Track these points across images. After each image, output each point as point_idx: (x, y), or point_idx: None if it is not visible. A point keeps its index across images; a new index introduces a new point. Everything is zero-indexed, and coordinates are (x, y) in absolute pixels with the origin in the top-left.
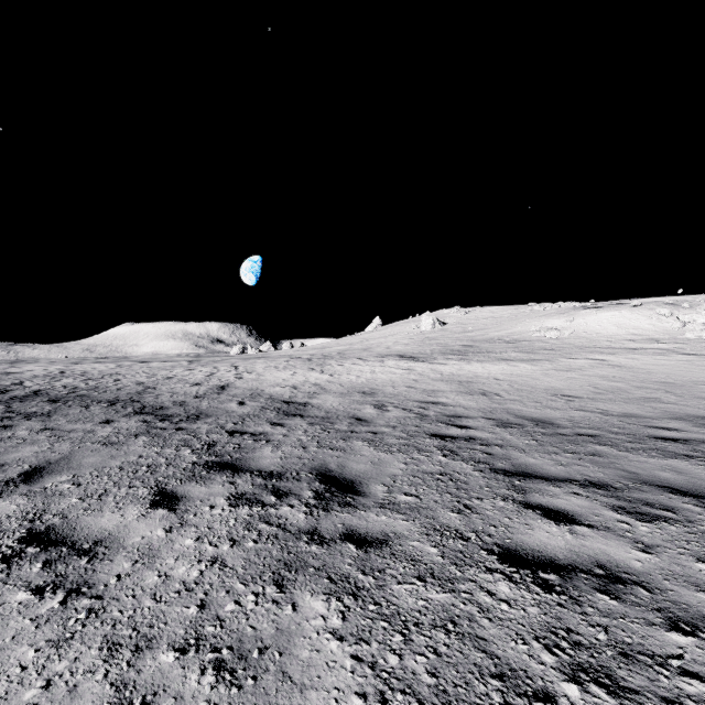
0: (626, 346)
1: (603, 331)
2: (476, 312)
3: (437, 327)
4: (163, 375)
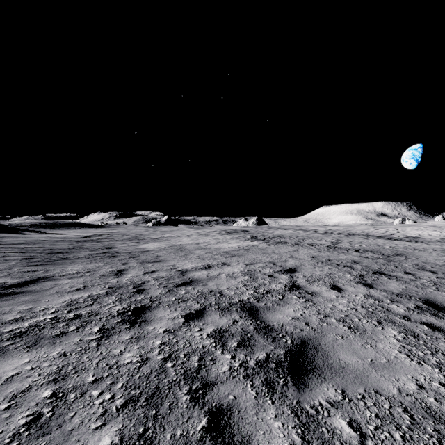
0: None
1: None
2: None
3: None
4: (367, 231)
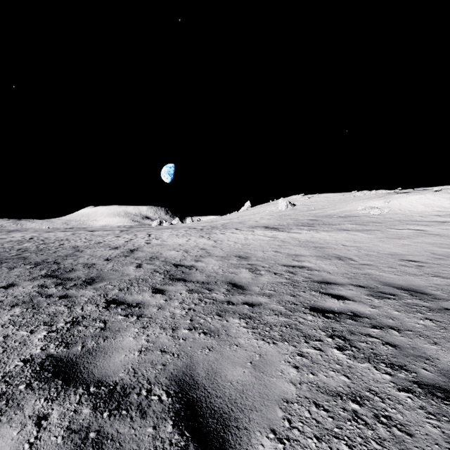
0: (435, 220)
1: (413, 209)
2: (315, 197)
3: (289, 207)
4: (96, 240)
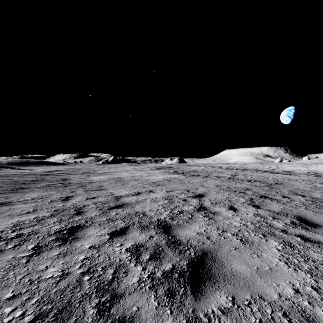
0: None
1: None
2: None
3: None
4: (256, 167)
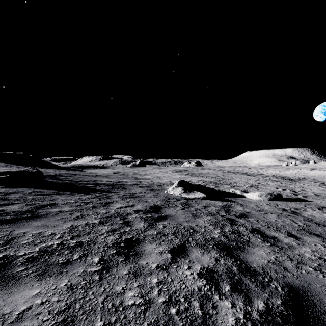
0: None
1: None
2: None
3: None
4: (250, 171)
